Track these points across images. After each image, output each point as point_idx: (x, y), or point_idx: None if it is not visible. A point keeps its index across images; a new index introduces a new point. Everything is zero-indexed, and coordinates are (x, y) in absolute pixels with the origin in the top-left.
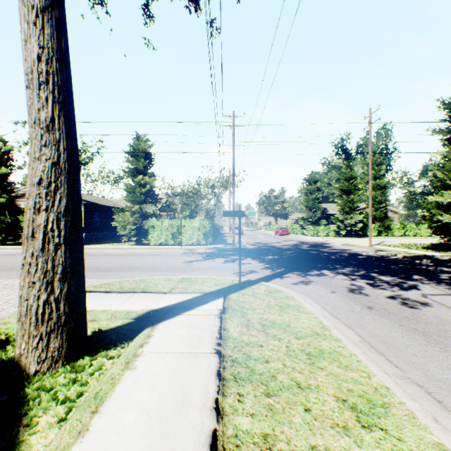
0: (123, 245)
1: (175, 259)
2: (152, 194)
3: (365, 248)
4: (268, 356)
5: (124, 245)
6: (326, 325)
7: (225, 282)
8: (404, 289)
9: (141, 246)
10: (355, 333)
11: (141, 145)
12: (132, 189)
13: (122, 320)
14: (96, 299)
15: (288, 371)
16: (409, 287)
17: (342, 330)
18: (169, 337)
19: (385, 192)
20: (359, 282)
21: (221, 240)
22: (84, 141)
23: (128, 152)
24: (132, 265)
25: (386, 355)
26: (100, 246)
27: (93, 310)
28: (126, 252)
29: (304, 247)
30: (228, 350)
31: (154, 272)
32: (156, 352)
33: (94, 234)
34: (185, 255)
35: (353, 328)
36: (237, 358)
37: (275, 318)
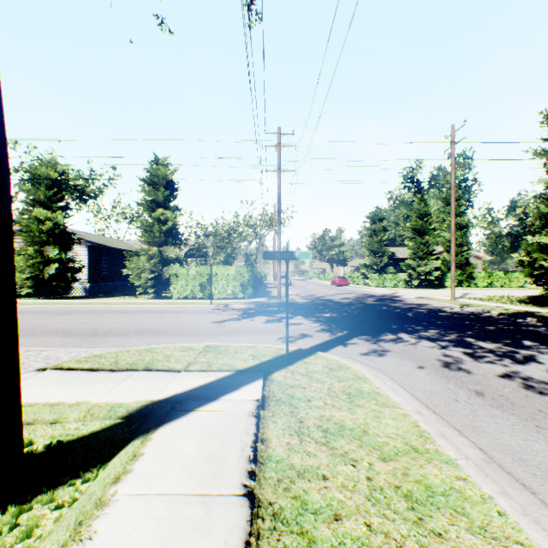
0: (138, 299)
1: (201, 318)
2: (175, 233)
3: (447, 302)
4: (339, 503)
5: (139, 299)
6: (426, 431)
7: (266, 352)
8: (520, 362)
9: (161, 301)
10: (472, 444)
11: (161, 170)
12: (148, 227)
13: (102, 420)
14: (72, 383)
15: (379, 544)
16: (525, 360)
17: (450, 437)
18: (169, 458)
19: (467, 232)
20: (452, 351)
21: (264, 292)
22: (92, 168)
23: (144, 179)
24: (143, 326)
25: (538, 492)
26: (107, 301)
27: (60, 403)
28: (139, 308)
29: (370, 301)
30: (267, 489)
31: (170, 337)
32: (138, 495)
33: (102, 284)
34: (216, 312)
35: (466, 432)
36: (283, 509)
37: (342, 416)
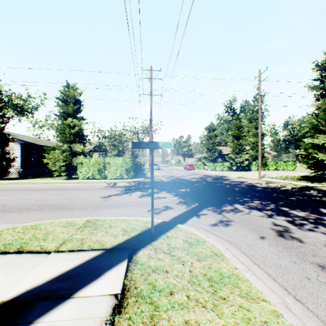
0: (55, 179)
1: (94, 194)
2: (81, 135)
3: (257, 180)
4: None
5: (56, 179)
6: None
7: (136, 226)
8: None
9: (70, 181)
10: None
11: (71, 92)
12: (62, 130)
13: None
14: None
15: None
16: None
17: None
18: None
19: (263, 138)
20: (278, 219)
21: (142, 174)
22: (28, 93)
23: (59, 98)
24: (45, 202)
25: None
26: (31, 181)
27: None
28: (52, 186)
29: (209, 180)
30: None
31: (62, 211)
32: None
33: (32, 169)
34: (106, 189)
35: None
36: None
37: (209, 323)
